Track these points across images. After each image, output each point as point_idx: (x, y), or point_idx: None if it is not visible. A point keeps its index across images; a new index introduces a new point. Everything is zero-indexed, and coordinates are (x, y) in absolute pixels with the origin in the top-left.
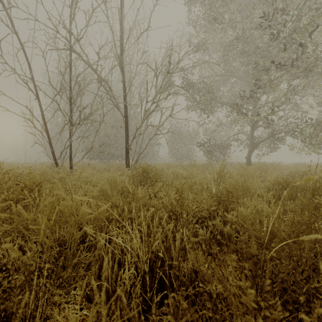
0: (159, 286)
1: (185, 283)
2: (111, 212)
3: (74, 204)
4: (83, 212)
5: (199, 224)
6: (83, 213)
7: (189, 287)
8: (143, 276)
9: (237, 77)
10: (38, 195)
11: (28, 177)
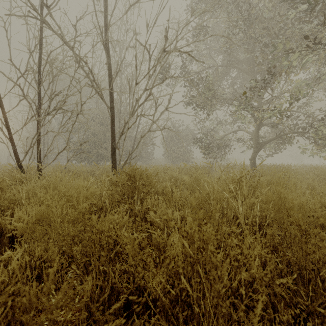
0: None
1: None
2: None
3: None
4: None
5: None
6: None
7: None
8: None
9: (241, 69)
10: None
11: None
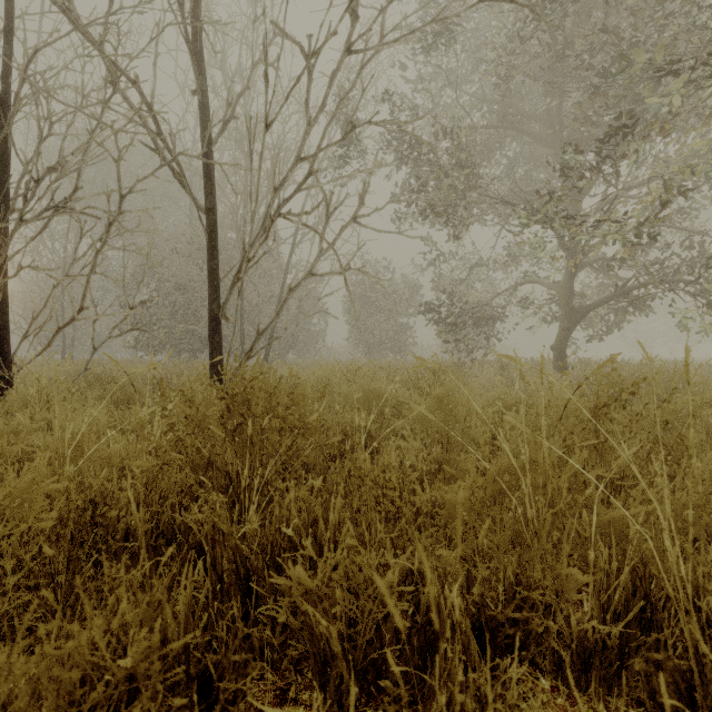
0: None
1: None
2: None
3: None
4: None
5: None
6: None
7: None
8: None
9: (531, 134)
10: None
11: None
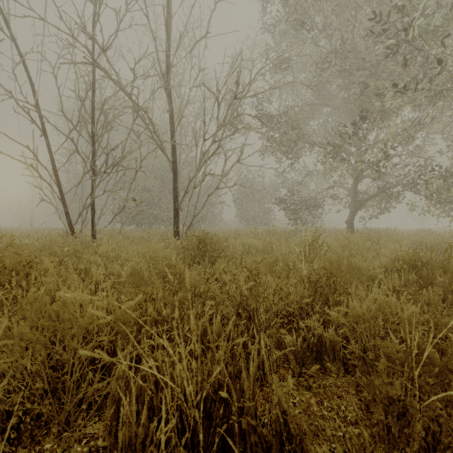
0: (222, 442)
1: (266, 438)
2: (144, 309)
3: (78, 299)
4: (92, 314)
5: (285, 326)
6: (92, 315)
7: (273, 444)
8: (194, 428)
9: (334, 106)
10: (26, 281)
11: (21, 252)
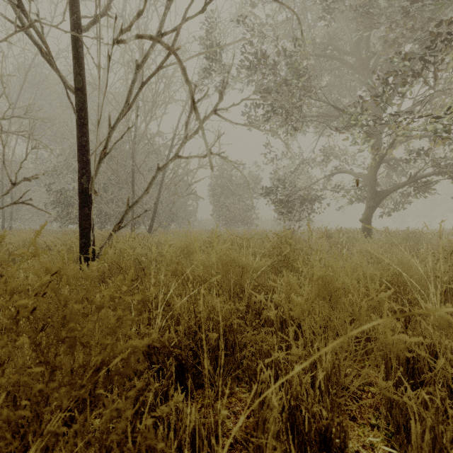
0: None
1: None
2: None
3: None
4: None
5: None
6: None
7: None
8: None
9: (345, 64)
10: None
11: None
